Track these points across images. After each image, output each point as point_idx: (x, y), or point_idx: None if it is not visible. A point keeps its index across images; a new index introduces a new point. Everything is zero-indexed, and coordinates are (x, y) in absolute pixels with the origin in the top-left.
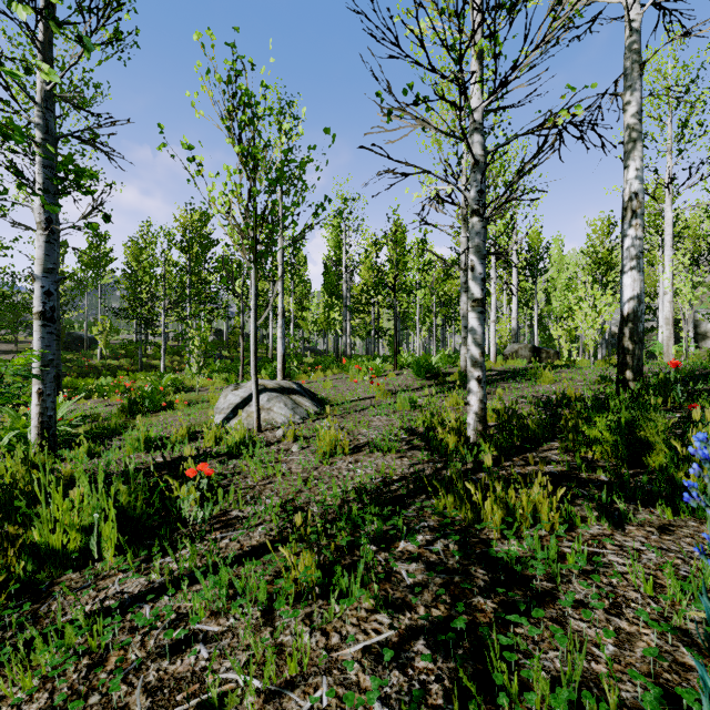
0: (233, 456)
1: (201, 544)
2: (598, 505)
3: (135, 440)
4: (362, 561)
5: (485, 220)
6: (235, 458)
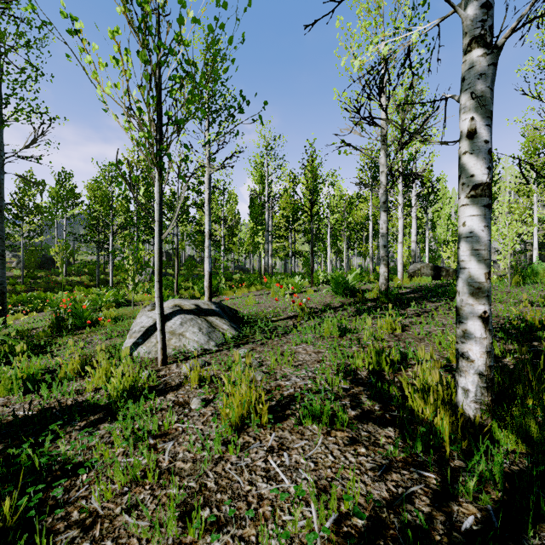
0: (111, 413)
1: None
2: None
3: (9, 379)
4: None
5: (496, 50)
6: (110, 419)
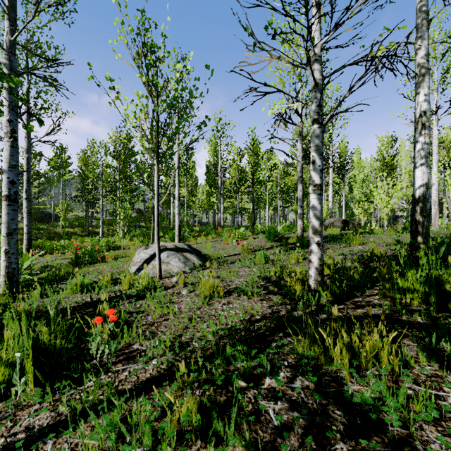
0: (140, 297)
1: (106, 375)
2: (428, 348)
3: (74, 285)
4: (235, 409)
5: (323, 126)
6: (142, 299)
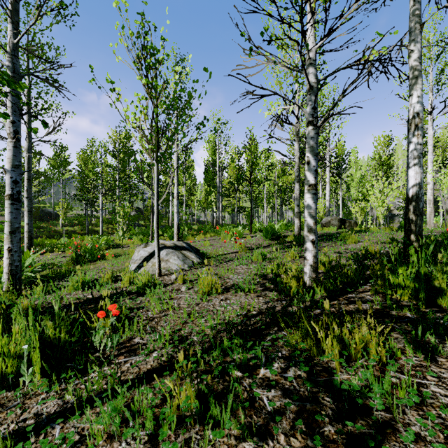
0: (140, 294)
1: (109, 367)
2: (414, 340)
3: (75, 282)
4: (231, 394)
5: (317, 128)
6: (142, 296)
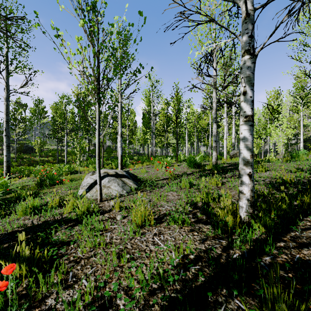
0: (78, 222)
1: None
2: None
3: (24, 208)
4: None
5: (254, 57)
6: (79, 225)
